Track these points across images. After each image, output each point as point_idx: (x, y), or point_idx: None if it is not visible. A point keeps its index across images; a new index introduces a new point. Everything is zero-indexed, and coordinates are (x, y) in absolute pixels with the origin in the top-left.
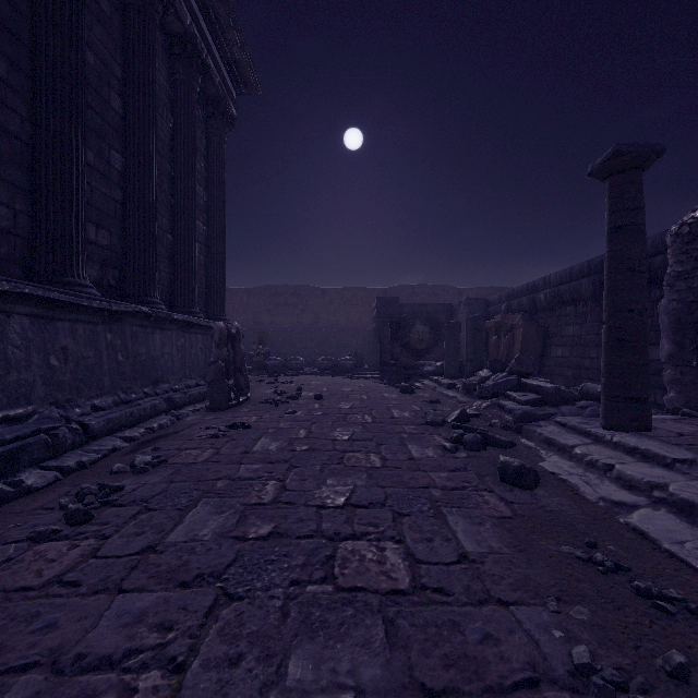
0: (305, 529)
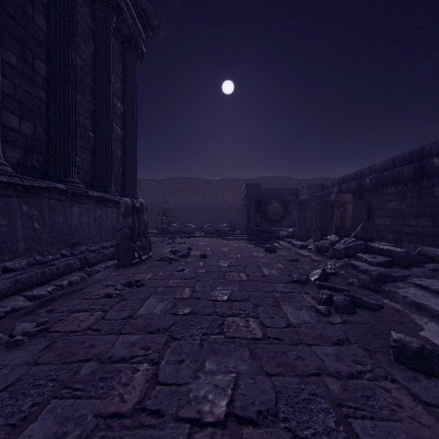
0: None
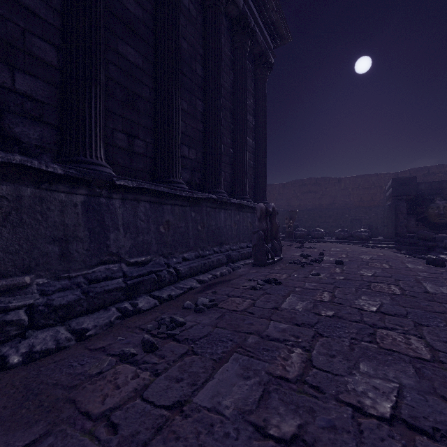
0: None
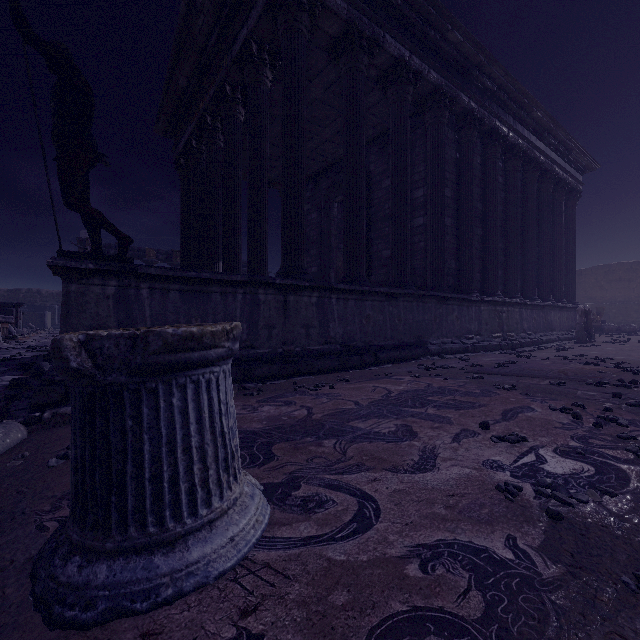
0: (623, 354)
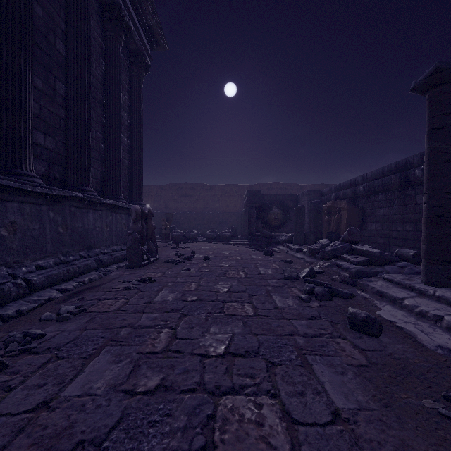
0: (189, 381)
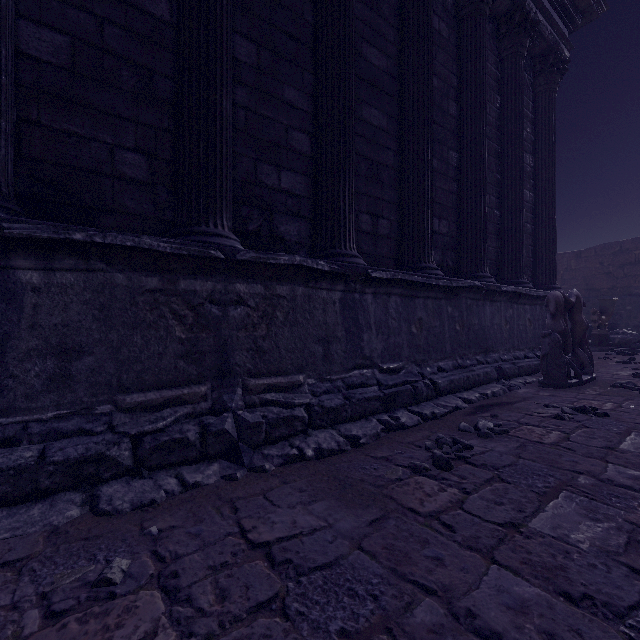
0: None
